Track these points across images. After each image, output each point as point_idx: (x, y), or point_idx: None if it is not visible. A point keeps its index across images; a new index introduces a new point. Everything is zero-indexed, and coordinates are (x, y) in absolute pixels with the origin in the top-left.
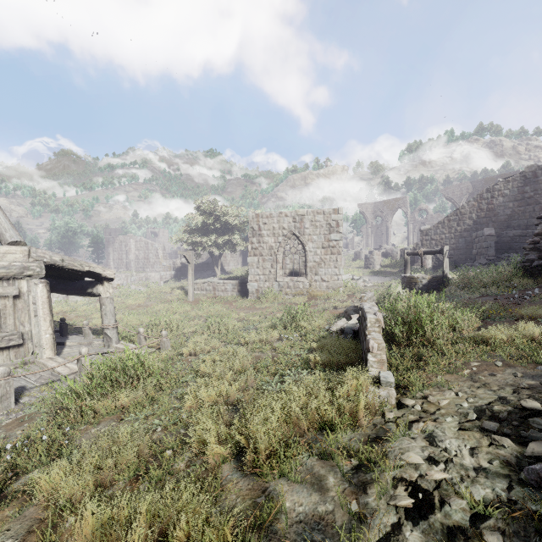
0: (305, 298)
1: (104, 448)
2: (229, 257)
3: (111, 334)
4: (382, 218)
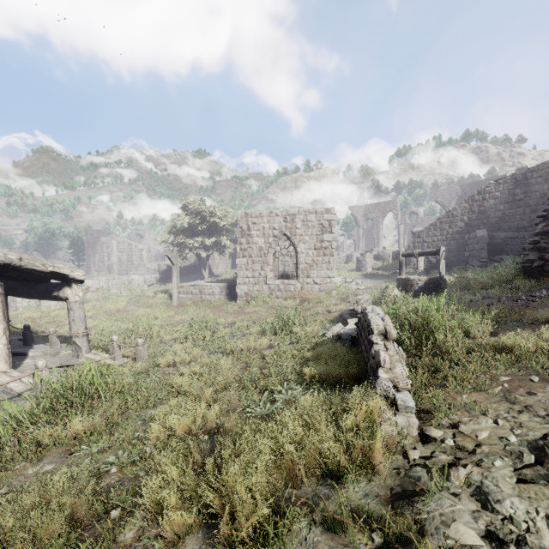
0: (296, 301)
1: (22, 511)
2: (218, 259)
3: (80, 342)
4: (373, 220)
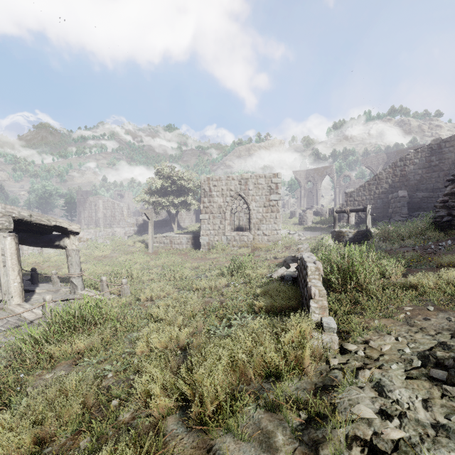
0: (249, 250)
1: (48, 399)
2: (185, 215)
3: (76, 282)
4: (313, 183)
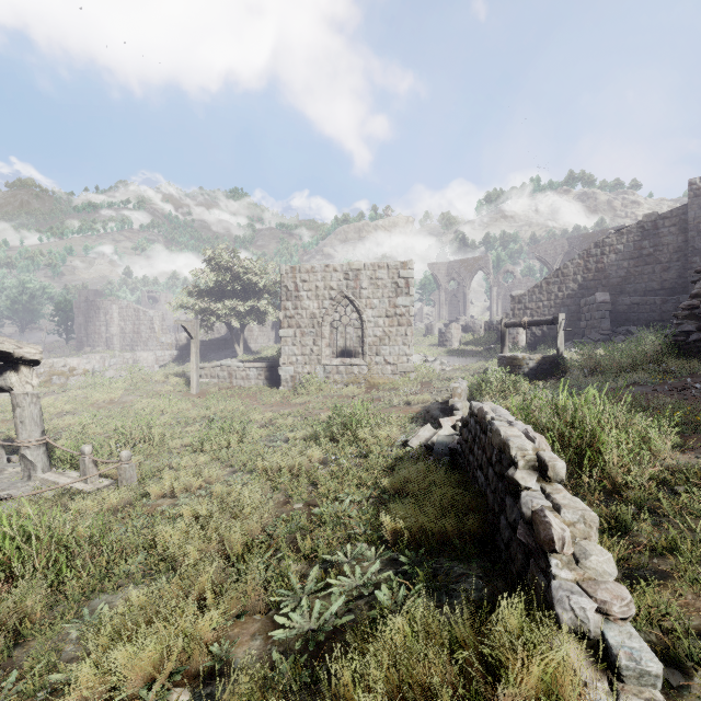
0: (362, 388)
1: None
2: (257, 330)
3: (33, 456)
4: (458, 282)
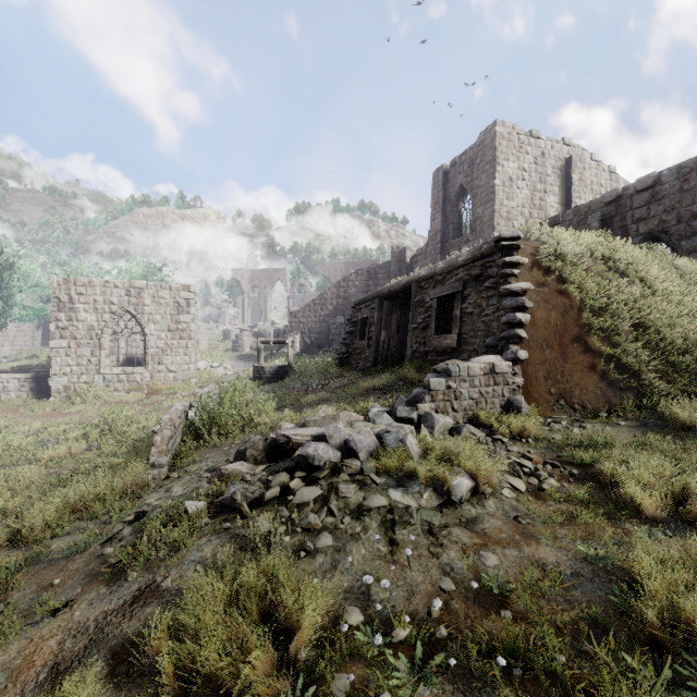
0: (142, 394)
1: None
2: (15, 330)
3: None
4: (260, 289)
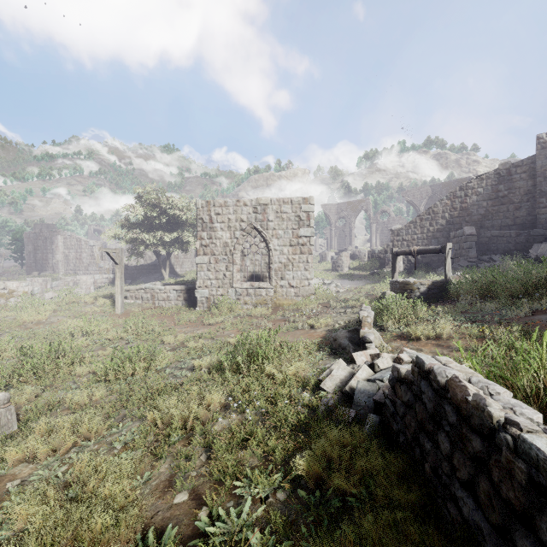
0: (269, 309)
1: None
2: (182, 257)
3: None
4: (345, 219)
